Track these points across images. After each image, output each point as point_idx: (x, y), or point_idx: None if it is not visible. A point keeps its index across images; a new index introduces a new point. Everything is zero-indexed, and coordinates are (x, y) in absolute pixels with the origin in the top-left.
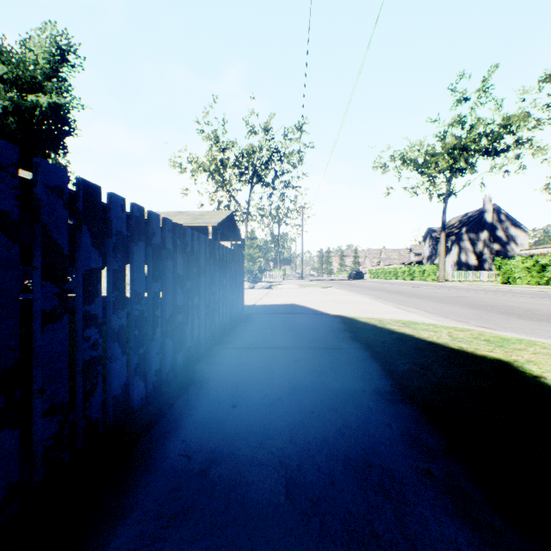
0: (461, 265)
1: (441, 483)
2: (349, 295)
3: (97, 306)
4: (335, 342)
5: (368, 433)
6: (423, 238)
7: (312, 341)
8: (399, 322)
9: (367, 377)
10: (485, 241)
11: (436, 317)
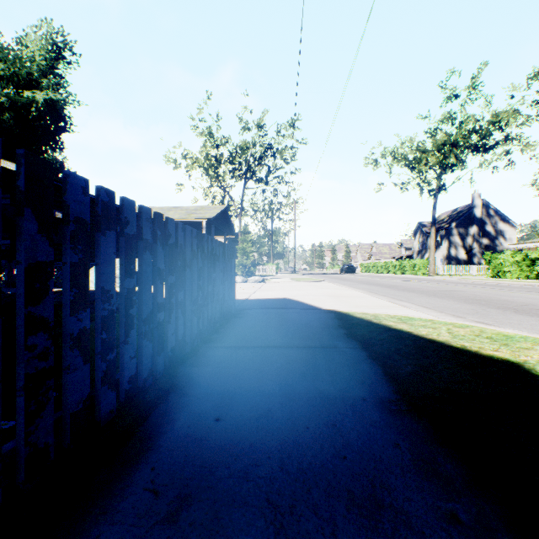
0: (451, 259)
1: (472, 534)
2: (341, 289)
3: (47, 308)
4: (330, 340)
5: (373, 457)
6: (413, 233)
7: (305, 339)
8: (394, 318)
9: (366, 382)
10: (475, 236)
11: (432, 312)
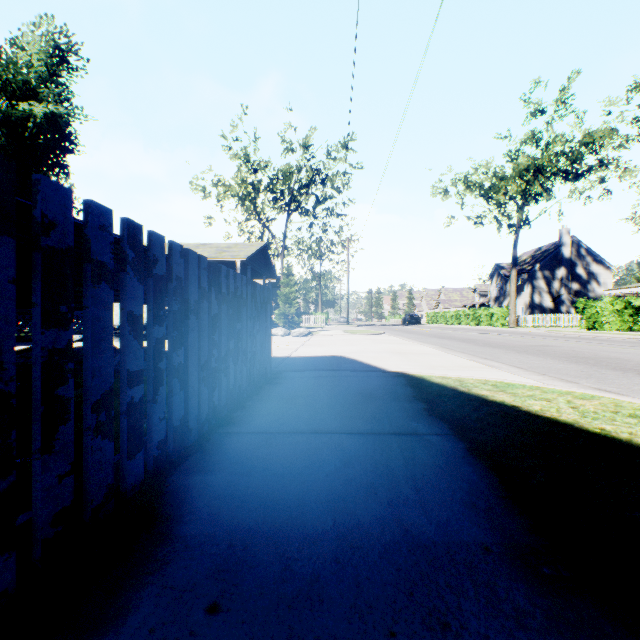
0: (535, 308)
1: None
2: (407, 344)
3: None
4: (405, 420)
5: None
6: (489, 277)
7: (369, 418)
8: (487, 384)
9: (480, 505)
10: (563, 280)
11: (531, 374)
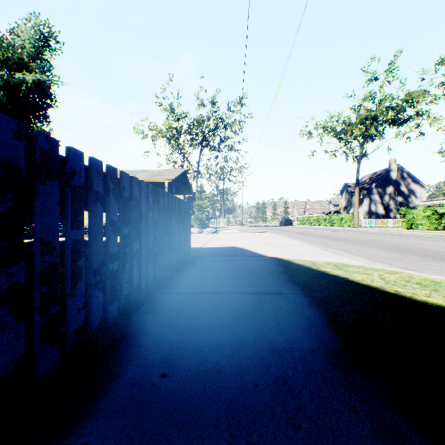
0: (372, 214)
1: None
2: (282, 239)
3: None
4: (275, 286)
5: (330, 426)
6: (340, 192)
7: (252, 285)
8: (330, 264)
9: (313, 330)
10: (391, 194)
11: (361, 259)
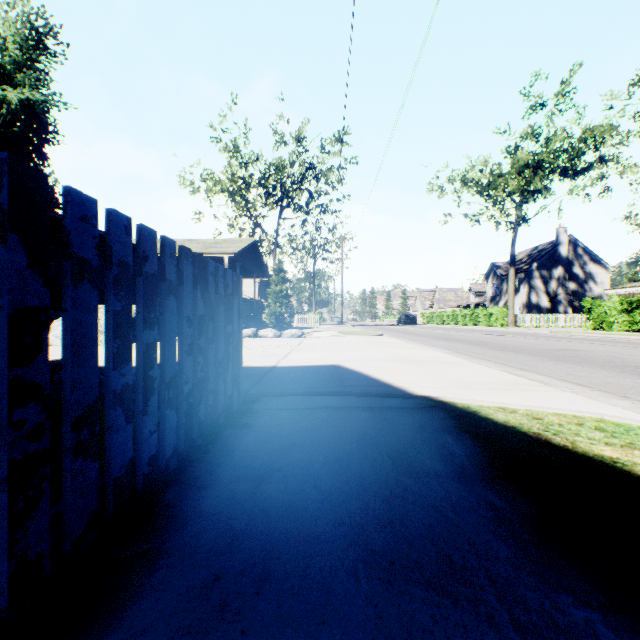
0: (532, 308)
1: None
2: (415, 348)
3: None
4: (536, 583)
5: None
6: (485, 276)
7: (440, 574)
8: (587, 426)
9: None
10: (560, 279)
11: (609, 397)
